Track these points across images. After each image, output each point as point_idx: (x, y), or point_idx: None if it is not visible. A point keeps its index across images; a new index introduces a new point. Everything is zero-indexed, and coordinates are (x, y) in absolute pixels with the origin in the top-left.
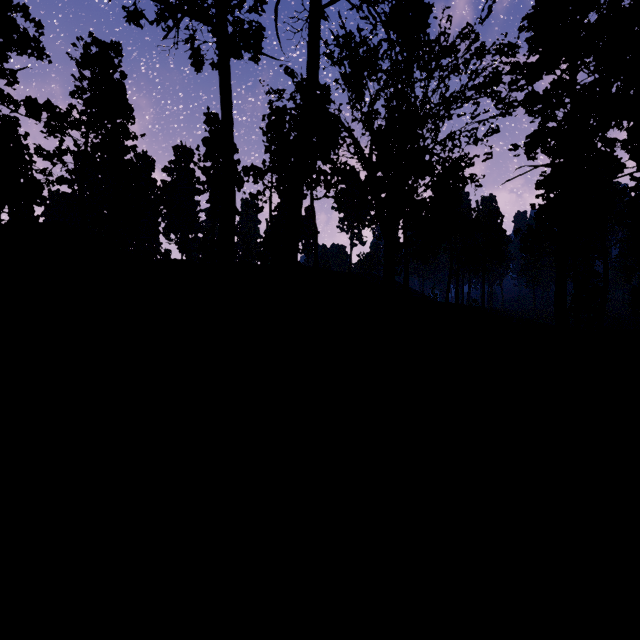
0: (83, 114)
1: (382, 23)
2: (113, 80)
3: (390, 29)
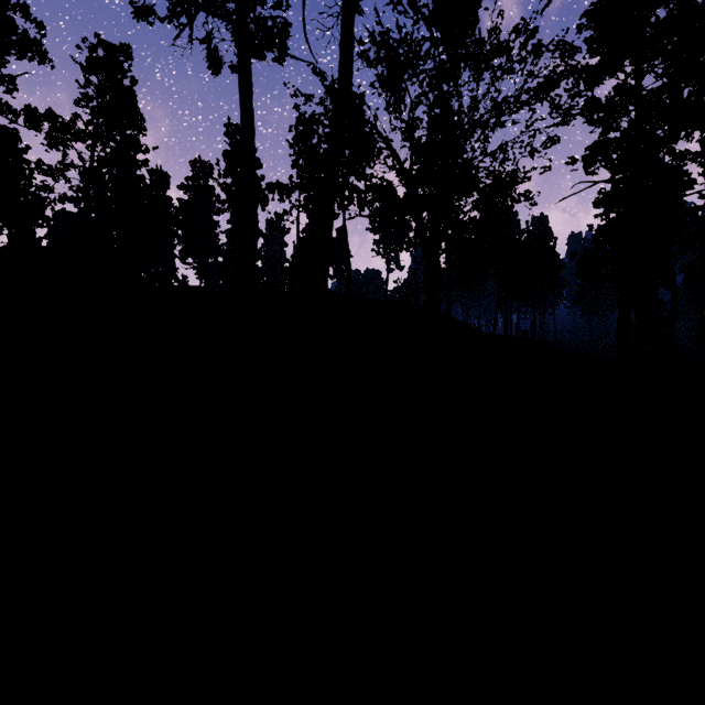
0: (89, 124)
1: (424, 19)
2: (122, 87)
3: (433, 26)
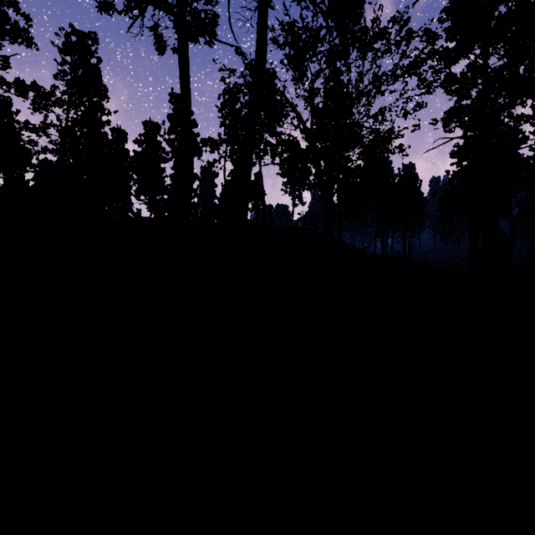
0: (64, 93)
1: (321, 12)
2: (90, 64)
3: (328, 18)
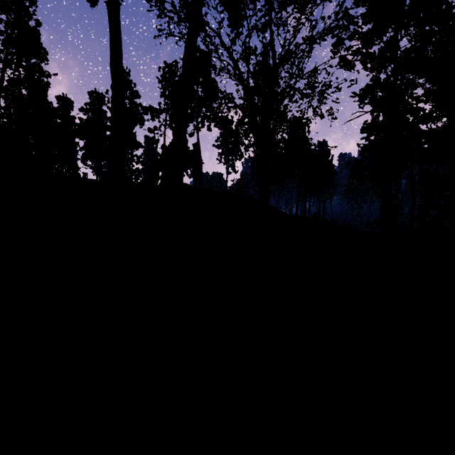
0: (0, 52)
1: None
2: (28, 26)
3: None
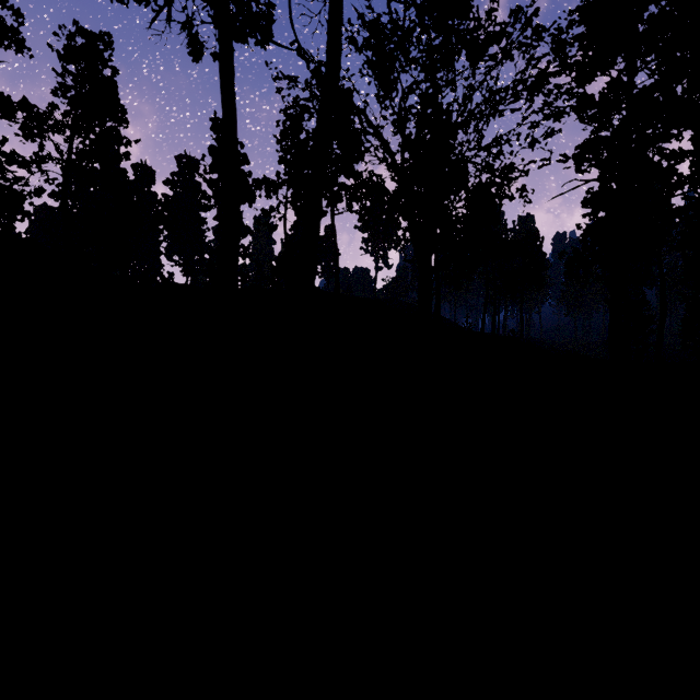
0: (67, 115)
1: (415, 6)
2: (102, 77)
3: (424, 14)
